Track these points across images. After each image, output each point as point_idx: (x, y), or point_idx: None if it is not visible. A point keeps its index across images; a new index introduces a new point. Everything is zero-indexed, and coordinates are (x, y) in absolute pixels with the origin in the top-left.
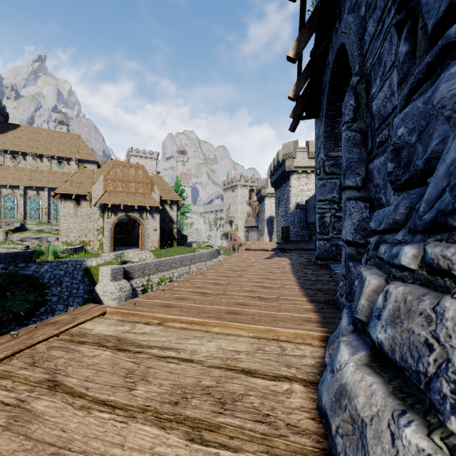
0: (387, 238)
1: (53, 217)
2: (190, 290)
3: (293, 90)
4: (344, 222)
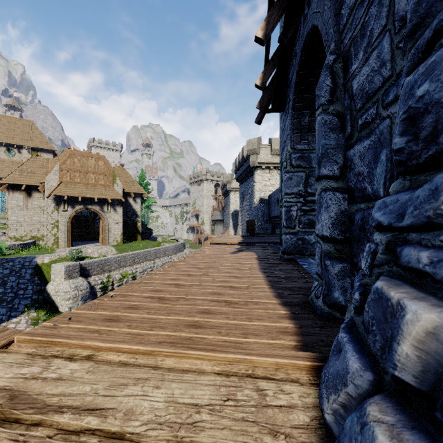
0: (420, 238)
1: (0, 210)
2: (146, 295)
3: (260, 78)
4: (319, 216)
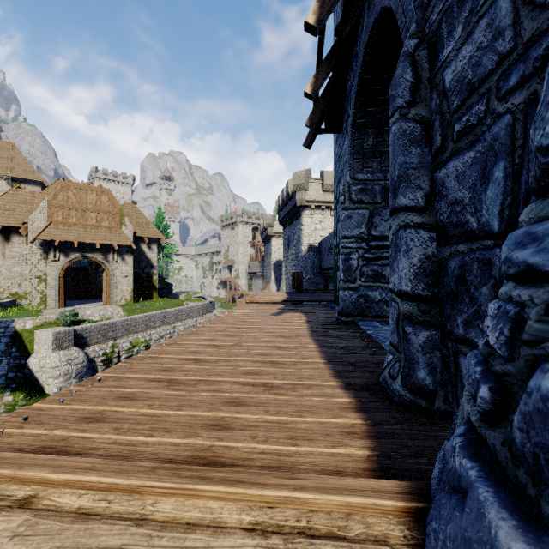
0: None
1: None
2: (151, 376)
3: (311, 83)
4: (395, 263)
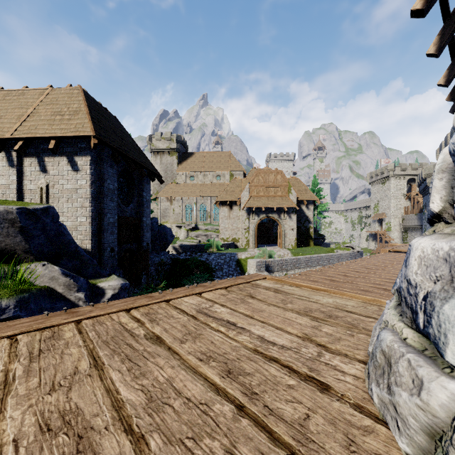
0: None
1: (213, 219)
2: (321, 277)
3: (444, 75)
4: None
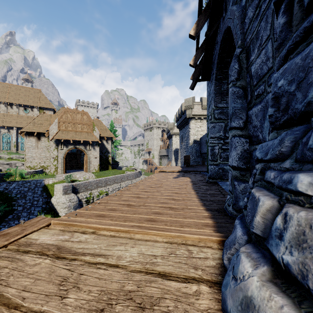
0: (274, 166)
1: (20, 149)
2: (119, 202)
3: (193, 59)
4: (230, 153)
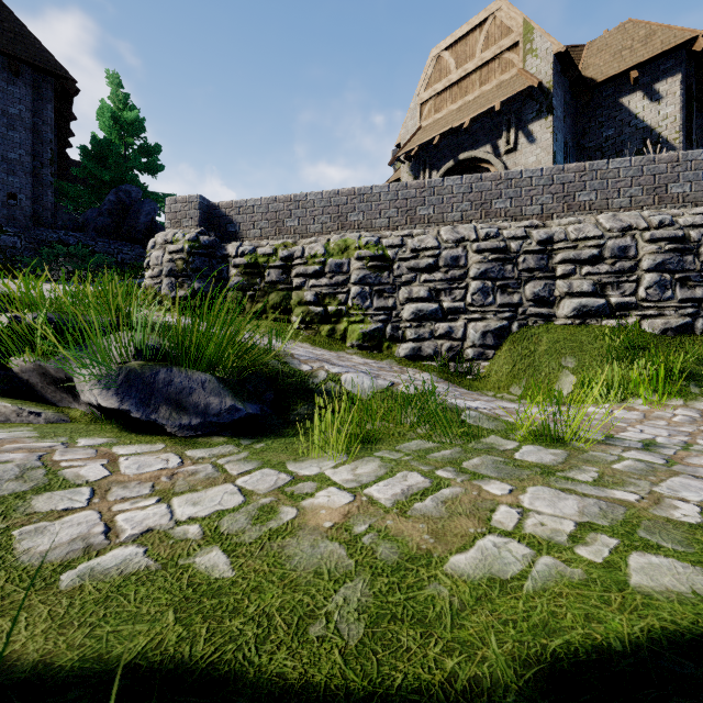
0: None
1: None
2: None
3: None
4: None
